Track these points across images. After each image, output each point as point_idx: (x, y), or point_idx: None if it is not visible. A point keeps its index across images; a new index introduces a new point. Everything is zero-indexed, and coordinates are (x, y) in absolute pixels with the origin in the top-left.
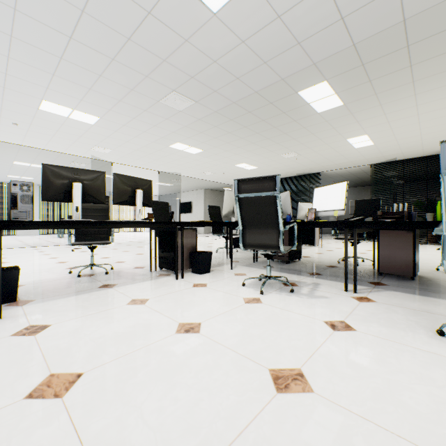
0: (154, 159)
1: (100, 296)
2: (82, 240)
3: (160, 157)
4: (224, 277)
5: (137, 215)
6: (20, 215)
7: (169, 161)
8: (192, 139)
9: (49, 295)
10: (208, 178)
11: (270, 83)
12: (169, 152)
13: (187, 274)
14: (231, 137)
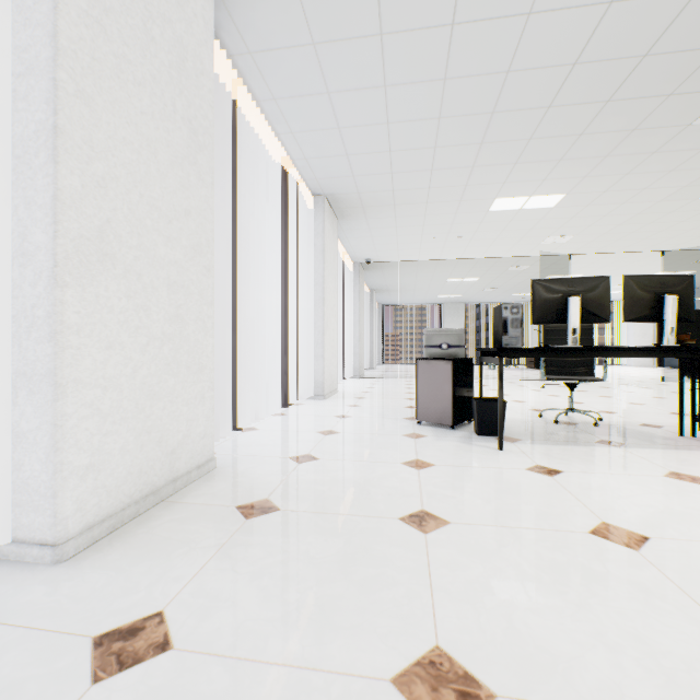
0: (655, 231)
1: (605, 454)
2: (553, 374)
3: (671, 225)
4: None
5: (666, 337)
6: (509, 342)
7: (693, 226)
8: None
9: (533, 438)
10: None
11: None
12: (697, 209)
13: None
14: None
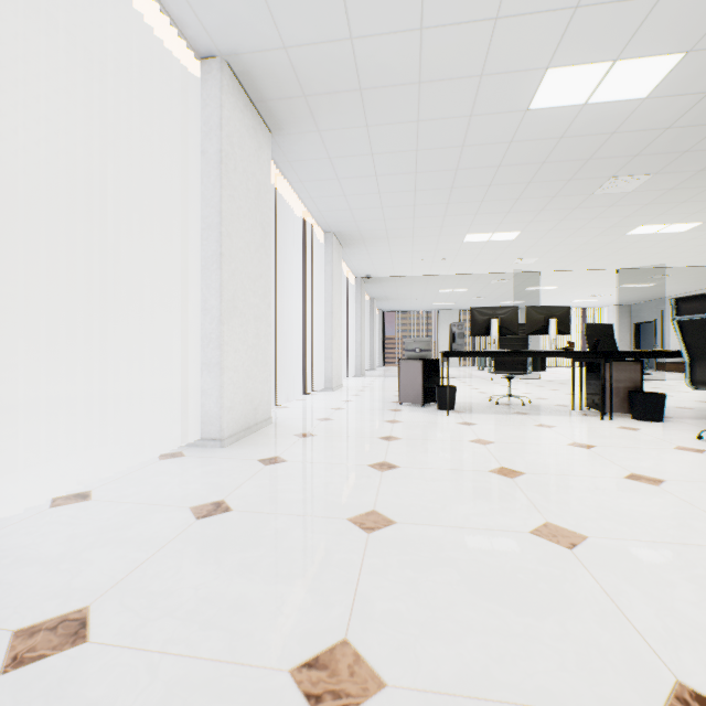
0: (603, 255)
1: (512, 418)
2: (500, 370)
3: (614, 251)
4: (678, 429)
5: (550, 345)
6: (457, 347)
7: (633, 252)
8: (668, 215)
9: (474, 411)
10: None
11: None
12: (628, 241)
13: (622, 418)
14: None
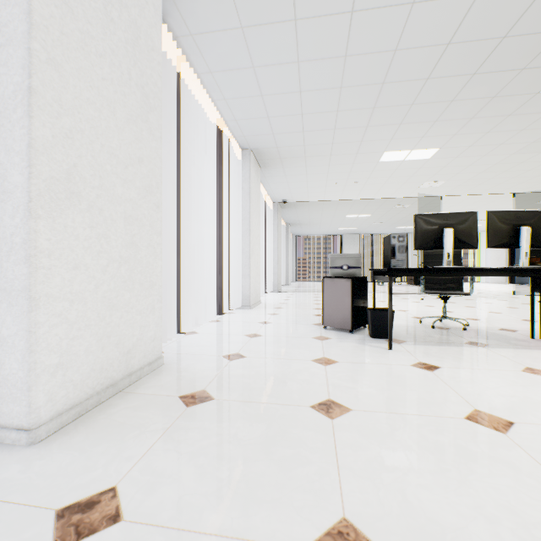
0: (508, 177)
1: (473, 353)
2: (430, 289)
3: (521, 173)
4: None
5: (521, 260)
6: (397, 264)
7: (538, 174)
8: None
9: (415, 340)
10: None
11: None
12: None
13: None
14: None
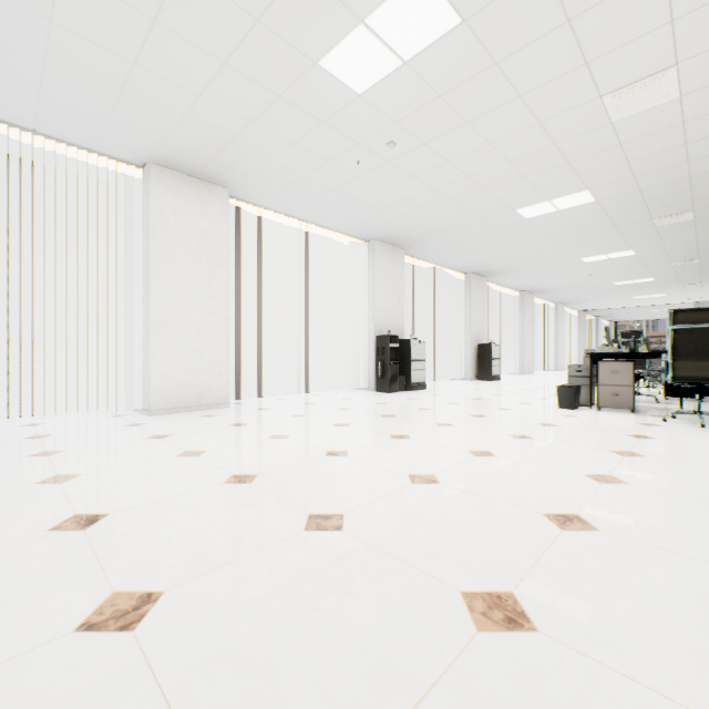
0: None
1: None
2: None
3: None
4: None
5: None
6: None
7: None
8: None
9: None
10: None
11: None
12: None
13: None
14: None
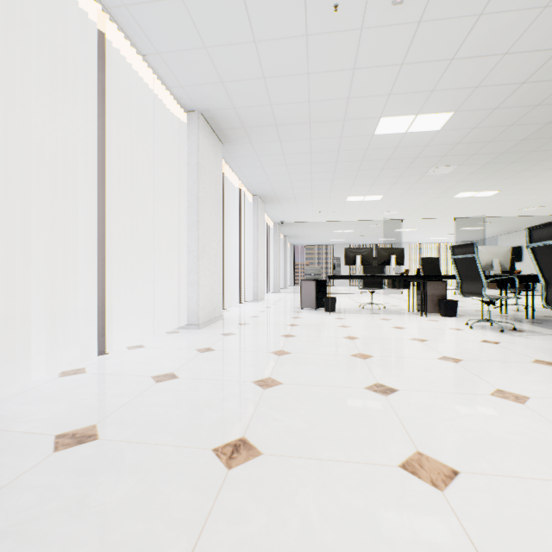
0: (442, 209)
1: (368, 315)
2: (366, 287)
3: (448, 207)
4: (461, 320)
5: (391, 271)
6: (336, 273)
7: (461, 207)
8: (476, 186)
9: (347, 312)
10: (535, 213)
11: (533, 130)
12: (456, 201)
13: (434, 316)
14: (528, 173)
